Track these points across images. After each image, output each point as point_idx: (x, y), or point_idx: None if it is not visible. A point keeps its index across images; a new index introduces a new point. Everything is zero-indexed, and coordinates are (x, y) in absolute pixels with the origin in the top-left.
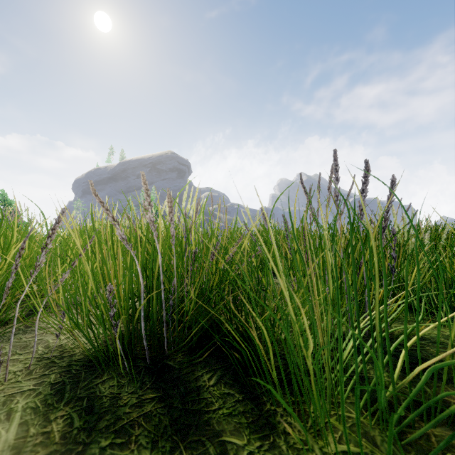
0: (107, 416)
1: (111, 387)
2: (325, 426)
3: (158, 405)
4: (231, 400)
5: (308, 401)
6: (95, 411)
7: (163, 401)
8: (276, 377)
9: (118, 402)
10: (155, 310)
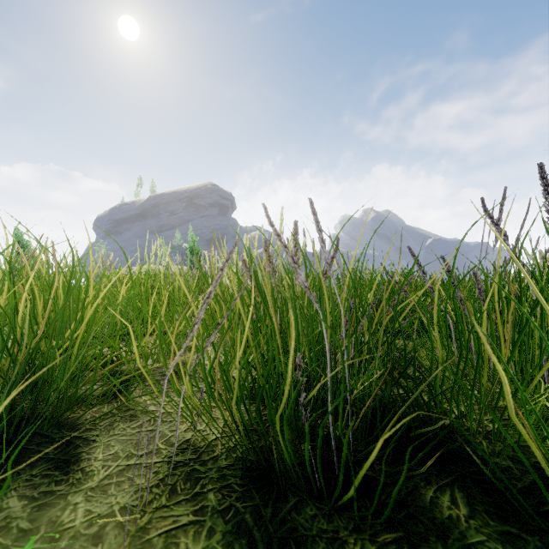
0: None
1: (314, 518)
2: None
3: None
4: (525, 547)
5: None
6: None
7: (416, 547)
8: None
9: (345, 548)
10: (330, 391)
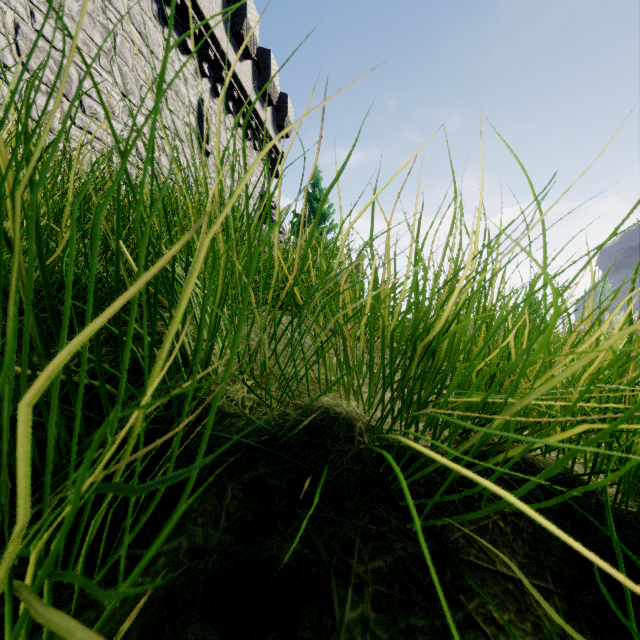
0: None
1: None
2: None
3: None
4: None
5: None
6: None
7: None
8: None
9: None
10: None
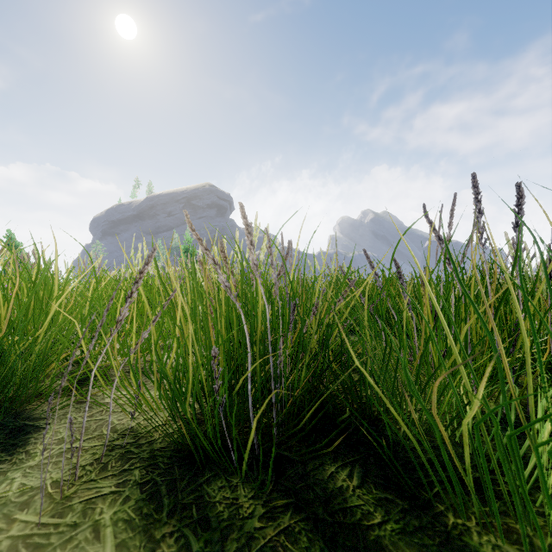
0: (233, 534)
1: (222, 489)
2: (551, 550)
3: (296, 516)
4: (394, 509)
5: (511, 512)
6: (213, 526)
7: (301, 510)
8: (455, 476)
9: (239, 512)
10: (258, 381)
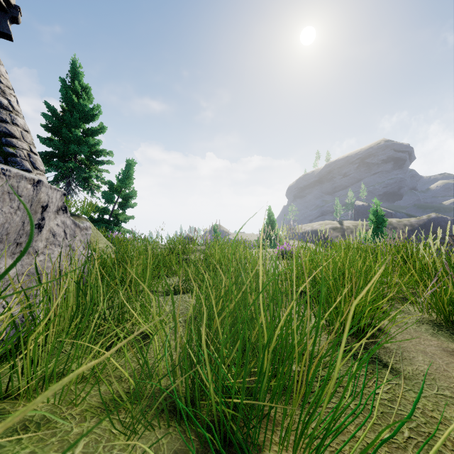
0: None
1: None
2: None
3: None
4: None
5: None
6: None
7: None
8: None
9: None
10: None
